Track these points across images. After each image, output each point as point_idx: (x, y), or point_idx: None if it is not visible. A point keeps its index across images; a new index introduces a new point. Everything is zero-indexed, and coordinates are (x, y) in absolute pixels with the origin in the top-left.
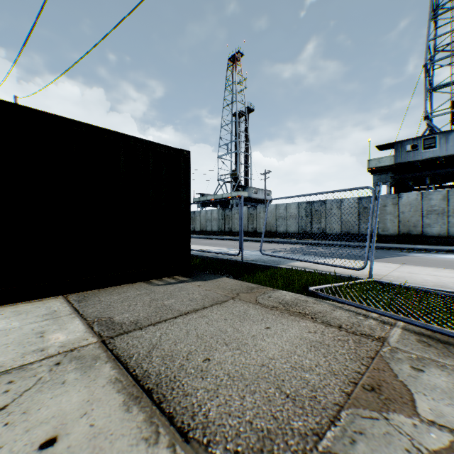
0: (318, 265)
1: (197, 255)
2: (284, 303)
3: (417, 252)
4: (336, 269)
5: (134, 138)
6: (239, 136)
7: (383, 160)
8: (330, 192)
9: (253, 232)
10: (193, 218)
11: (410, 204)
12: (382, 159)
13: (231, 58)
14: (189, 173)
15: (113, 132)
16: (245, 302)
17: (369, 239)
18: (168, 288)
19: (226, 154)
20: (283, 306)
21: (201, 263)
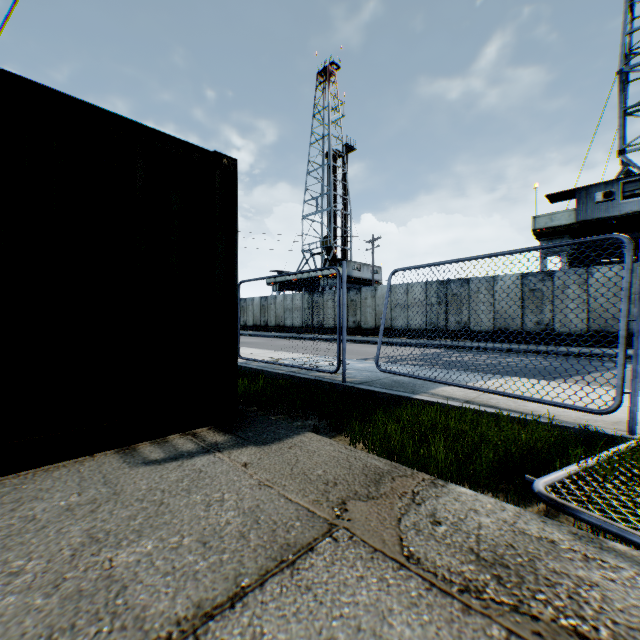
0: (491, 395)
1: (263, 369)
2: (492, 557)
3: (629, 361)
4: (536, 407)
5: (94, 110)
6: (333, 187)
7: (557, 217)
8: (522, 251)
9: (356, 328)
10: (265, 307)
11: (607, 284)
12: (556, 216)
13: (322, 72)
14: (233, 205)
15: (32, 84)
16: (368, 553)
17: (624, 347)
18: (164, 476)
19: (315, 213)
20: (495, 577)
21: (265, 389)
